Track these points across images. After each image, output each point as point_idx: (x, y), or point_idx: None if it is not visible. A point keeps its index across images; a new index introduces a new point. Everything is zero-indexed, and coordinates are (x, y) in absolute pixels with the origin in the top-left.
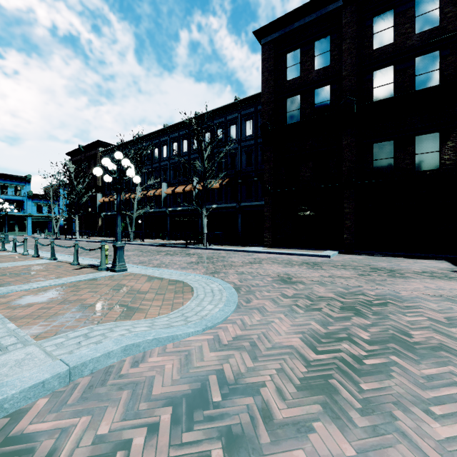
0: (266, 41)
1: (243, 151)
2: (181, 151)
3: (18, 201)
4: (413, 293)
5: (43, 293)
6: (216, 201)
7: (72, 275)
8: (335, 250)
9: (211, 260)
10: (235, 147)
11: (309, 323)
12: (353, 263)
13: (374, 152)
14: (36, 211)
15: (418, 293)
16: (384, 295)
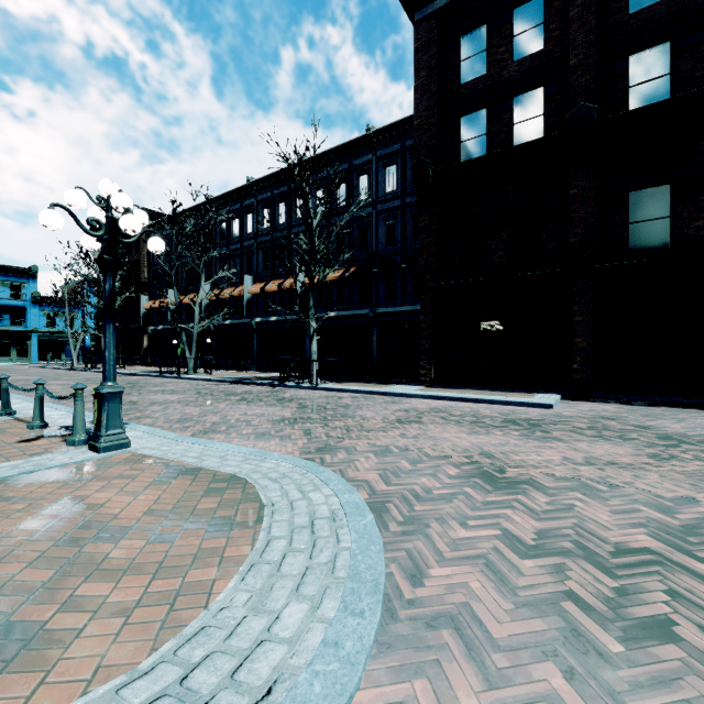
0: (424, 15)
1: (381, 218)
2: (275, 221)
3: (17, 307)
4: None
5: None
6: (335, 306)
7: None
8: (554, 392)
9: (322, 414)
10: (368, 212)
11: None
12: (608, 421)
13: (631, 208)
14: (45, 323)
15: None
16: None
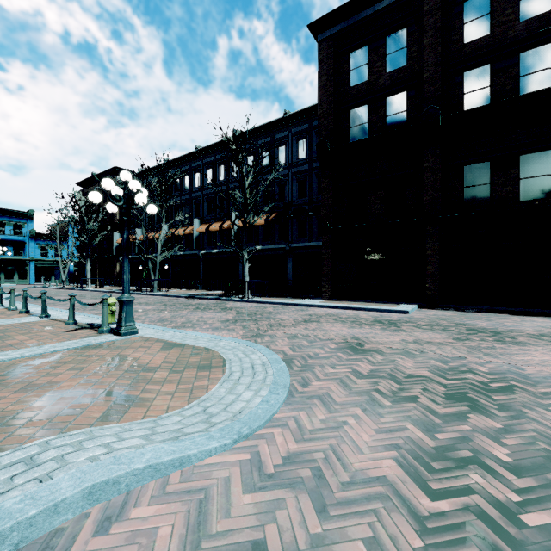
0: (324, 37)
1: (295, 178)
2: (217, 179)
3: (18, 241)
4: (542, 370)
5: (3, 371)
6: (261, 242)
7: (60, 341)
8: (413, 303)
9: (254, 317)
10: (285, 173)
11: (403, 425)
12: (441, 321)
13: (465, 177)
14: (40, 254)
15: (550, 370)
16: (502, 372)
